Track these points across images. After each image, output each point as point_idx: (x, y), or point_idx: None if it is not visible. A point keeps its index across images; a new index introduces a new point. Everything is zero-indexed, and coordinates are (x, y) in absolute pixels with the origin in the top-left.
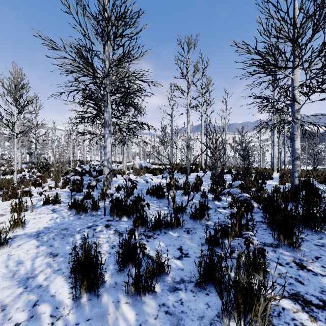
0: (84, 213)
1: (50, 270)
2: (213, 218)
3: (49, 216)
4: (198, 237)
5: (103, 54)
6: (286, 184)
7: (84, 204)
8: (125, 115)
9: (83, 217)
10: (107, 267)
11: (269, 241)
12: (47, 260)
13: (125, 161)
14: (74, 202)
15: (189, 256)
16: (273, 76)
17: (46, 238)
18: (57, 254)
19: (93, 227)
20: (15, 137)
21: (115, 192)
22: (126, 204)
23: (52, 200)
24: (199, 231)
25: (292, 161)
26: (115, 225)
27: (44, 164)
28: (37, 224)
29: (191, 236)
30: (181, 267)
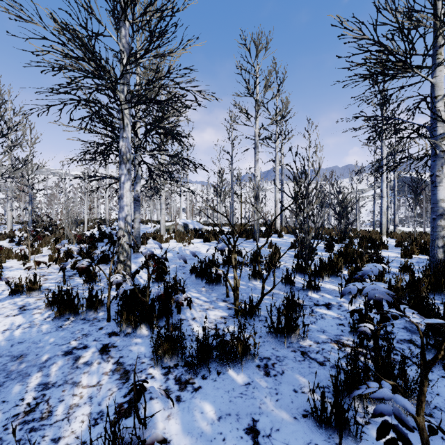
0: (72, 315)
1: None
2: (310, 329)
3: (7, 322)
4: (290, 386)
5: (118, 42)
6: (412, 257)
7: (73, 298)
8: (161, 151)
9: (67, 325)
10: None
11: None
12: None
13: (163, 220)
14: (57, 295)
15: None
16: (383, 94)
17: None
18: None
19: (77, 352)
20: None
21: (141, 271)
22: (145, 301)
23: (27, 288)
24: (291, 368)
25: (432, 221)
26: (120, 348)
27: (47, 225)
28: None
29: (274, 382)
30: None
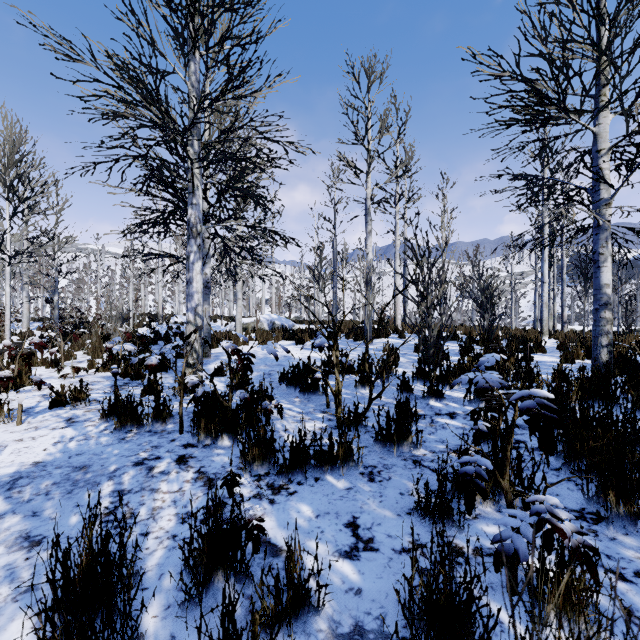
0: (135, 427)
1: (7, 590)
2: (427, 439)
3: (56, 435)
4: (396, 490)
5: (185, 80)
6: (575, 362)
7: (136, 406)
8: (237, 220)
9: (131, 438)
10: (158, 583)
11: (574, 504)
12: (10, 556)
13: (240, 315)
14: (114, 403)
15: (376, 549)
16: (543, 141)
17: (29, 493)
18: (41, 540)
19: (150, 463)
20: (6, 263)
21: (214, 380)
22: (227, 407)
23: (71, 398)
24: (399, 474)
25: (595, 312)
26: (200, 459)
27: (77, 322)
28: (22, 456)
29: (378, 487)
30: (356, 583)
